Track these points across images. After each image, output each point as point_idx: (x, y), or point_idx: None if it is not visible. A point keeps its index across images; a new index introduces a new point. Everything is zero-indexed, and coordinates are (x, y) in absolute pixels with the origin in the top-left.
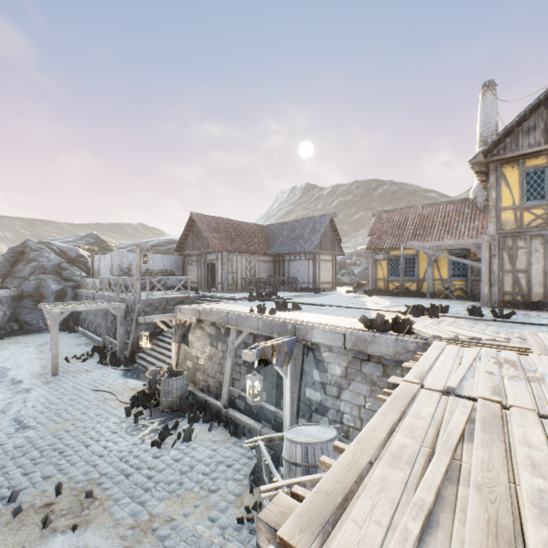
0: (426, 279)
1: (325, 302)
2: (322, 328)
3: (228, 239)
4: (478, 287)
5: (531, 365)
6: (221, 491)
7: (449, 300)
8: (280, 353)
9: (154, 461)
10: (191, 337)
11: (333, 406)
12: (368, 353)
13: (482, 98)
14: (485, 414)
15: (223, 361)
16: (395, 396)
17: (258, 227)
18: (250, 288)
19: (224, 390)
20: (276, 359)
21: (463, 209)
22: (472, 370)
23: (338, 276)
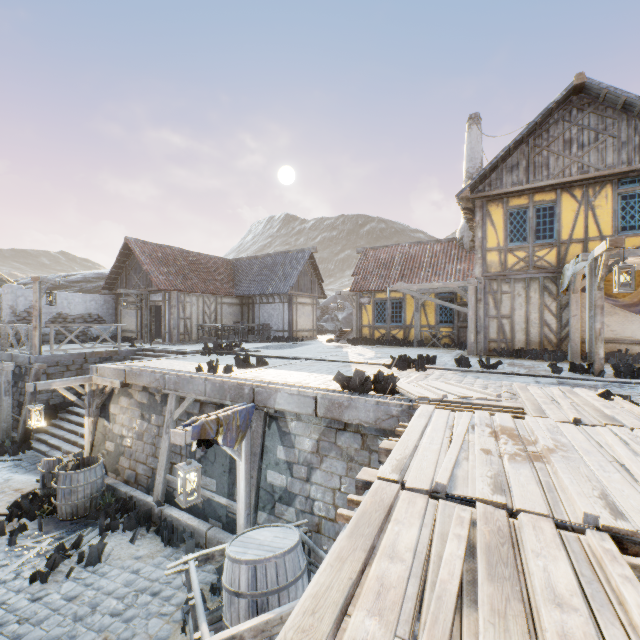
0: (414, 326)
1: (301, 354)
2: (288, 390)
3: (179, 274)
4: (464, 334)
5: (529, 433)
6: (137, 639)
7: (437, 349)
8: (229, 428)
9: (31, 606)
10: (113, 408)
11: (302, 492)
12: (344, 421)
13: (468, 132)
14: (489, 537)
15: (159, 440)
16: (361, 513)
17: (221, 261)
18: (209, 339)
19: (158, 481)
20: (222, 437)
21: (450, 249)
22: (465, 447)
23: (321, 322)
